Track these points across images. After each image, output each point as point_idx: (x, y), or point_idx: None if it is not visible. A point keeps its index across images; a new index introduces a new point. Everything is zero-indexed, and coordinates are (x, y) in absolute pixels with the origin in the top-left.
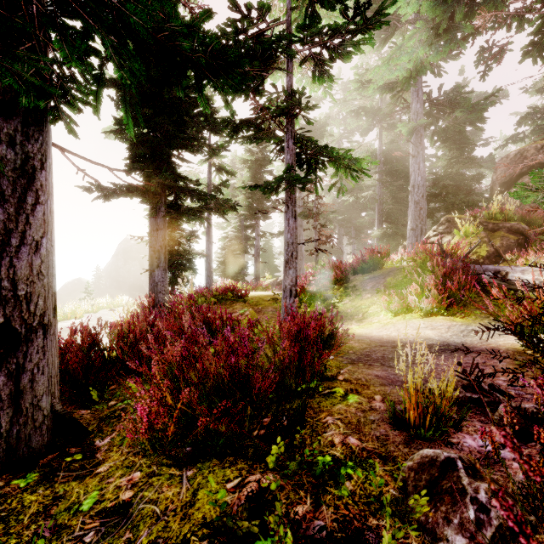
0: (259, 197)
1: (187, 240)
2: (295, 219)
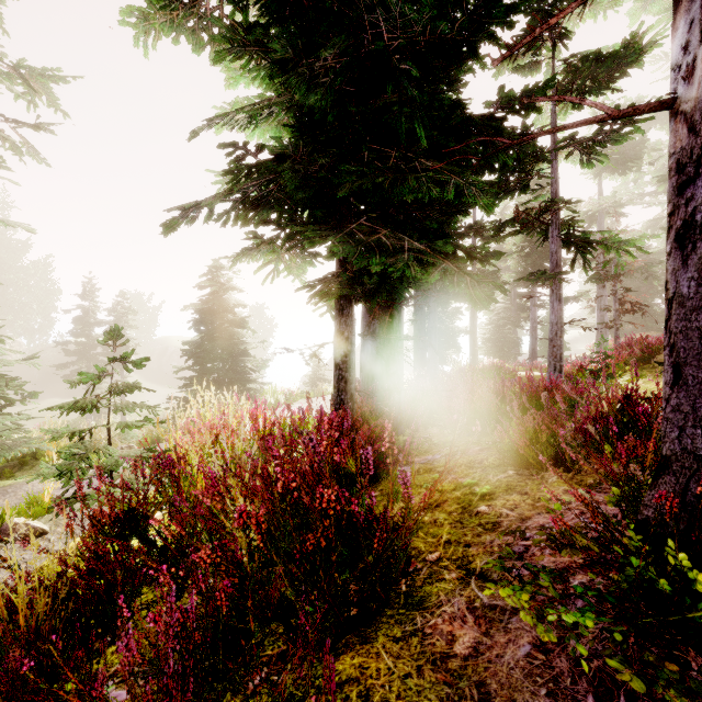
0: (535, 260)
1: (450, 317)
2: (559, 302)
